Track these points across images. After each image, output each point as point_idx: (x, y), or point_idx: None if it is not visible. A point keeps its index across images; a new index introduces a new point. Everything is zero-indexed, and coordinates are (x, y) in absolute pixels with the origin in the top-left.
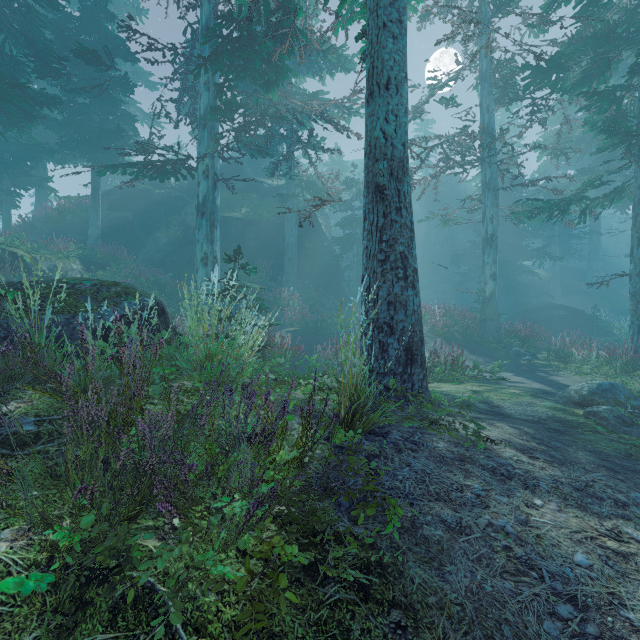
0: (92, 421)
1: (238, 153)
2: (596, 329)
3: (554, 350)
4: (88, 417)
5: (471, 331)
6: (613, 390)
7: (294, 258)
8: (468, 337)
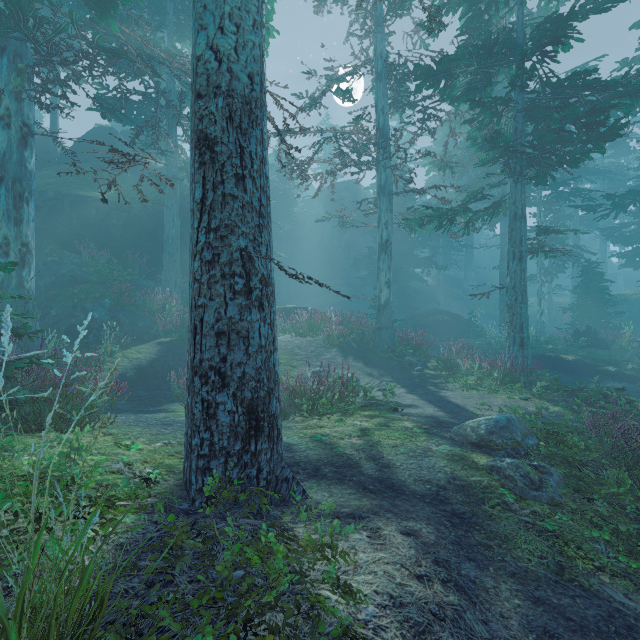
0: None
1: (119, 126)
2: (472, 333)
3: (443, 360)
4: None
5: (367, 339)
6: (510, 427)
7: (176, 253)
8: (364, 346)
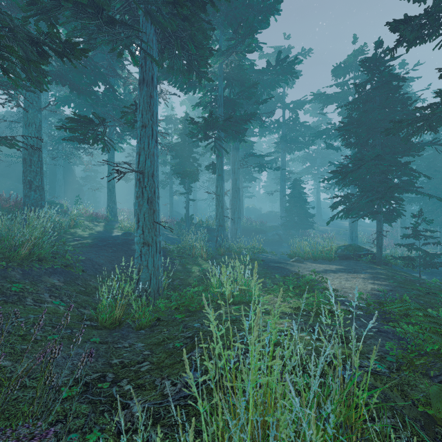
0: (87, 216)
1: None
2: None
3: None
4: (86, 215)
5: None
6: None
7: (62, 185)
8: None
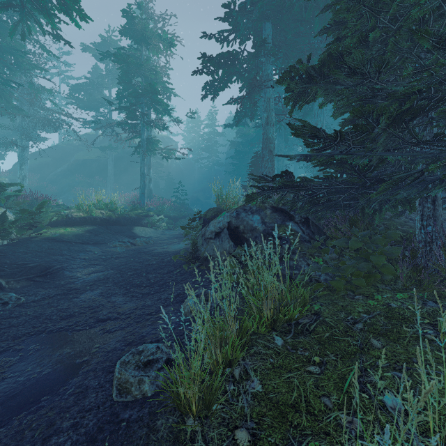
0: None
1: None
2: None
3: None
4: None
5: None
6: None
7: (111, 176)
8: None
